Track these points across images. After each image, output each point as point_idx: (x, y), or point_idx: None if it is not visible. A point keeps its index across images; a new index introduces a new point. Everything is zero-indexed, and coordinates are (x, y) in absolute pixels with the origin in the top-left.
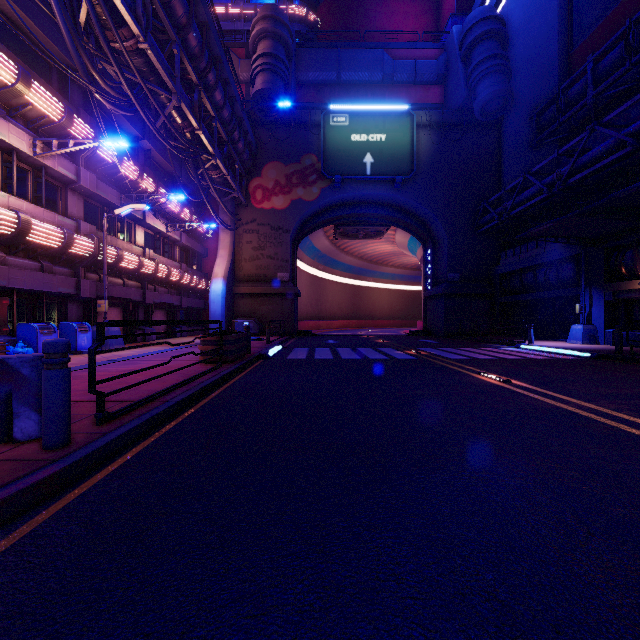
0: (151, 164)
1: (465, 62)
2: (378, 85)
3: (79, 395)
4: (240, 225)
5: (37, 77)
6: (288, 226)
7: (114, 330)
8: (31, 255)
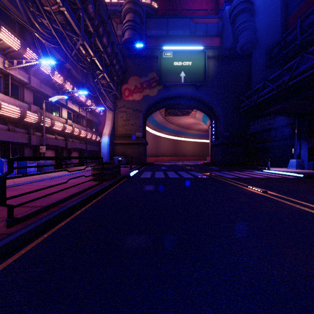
0: (71, 76)
1: (232, 24)
2: (187, 37)
3: (11, 202)
4: (117, 108)
5: (6, 26)
6: (141, 109)
7: (49, 162)
8: (3, 122)
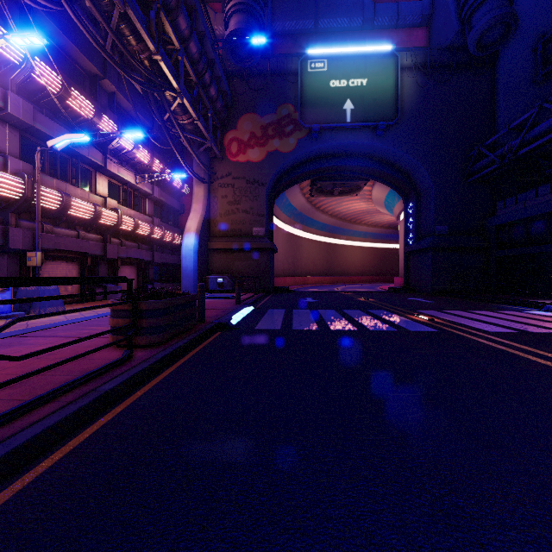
0: (118, 111)
1: None
2: (357, 31)
3: None
4: (215, 179)
5: None
6: (264, 179)
7: (48, 288)
8: None
